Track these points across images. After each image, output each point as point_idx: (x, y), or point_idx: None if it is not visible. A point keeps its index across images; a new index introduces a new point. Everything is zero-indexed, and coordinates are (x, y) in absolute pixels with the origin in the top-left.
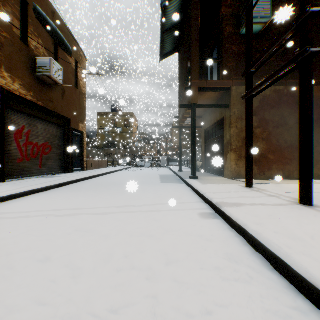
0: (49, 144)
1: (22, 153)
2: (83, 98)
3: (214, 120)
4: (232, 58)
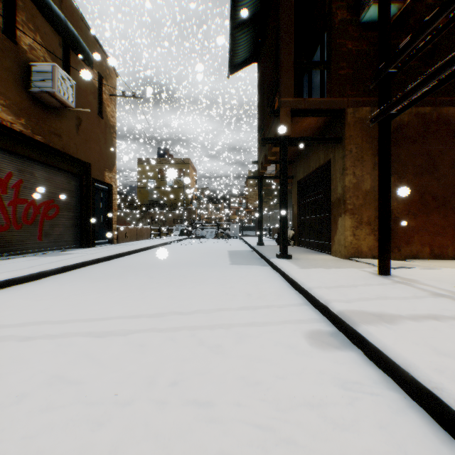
0: (56, 203)
1: (8, 216)
2: (112, 133)
3: (314, 164)
4: (346, 61)
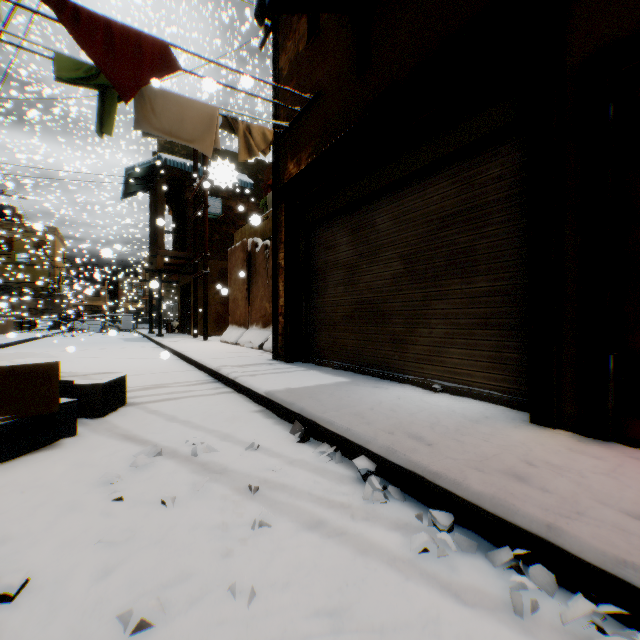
0: None
1: None
2: None
3: (186, 280)
4: None
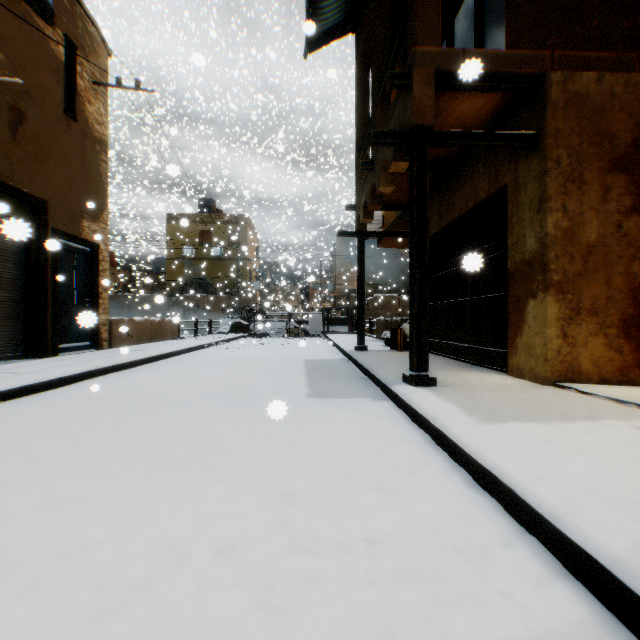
0: None
1: None
2: (99, 152)
3: (463, 204)
4: None
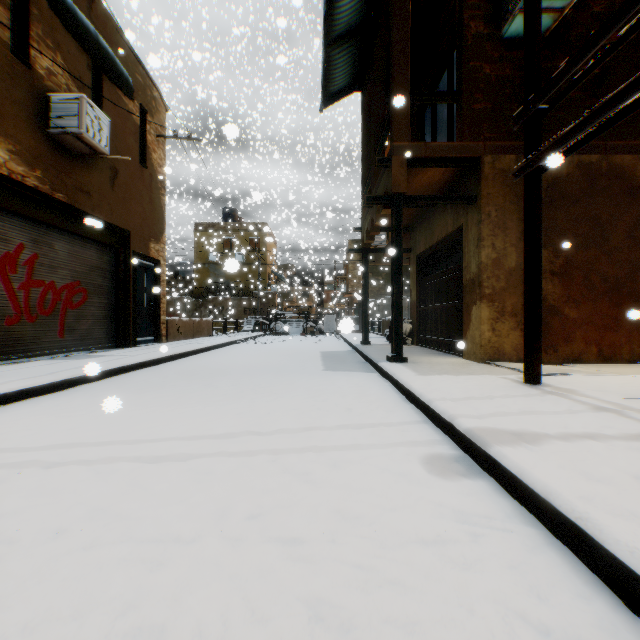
0: (82, 286)
1: (18, 304)
2: (160, 188)
3: (439, 233)
4: (483, 92)
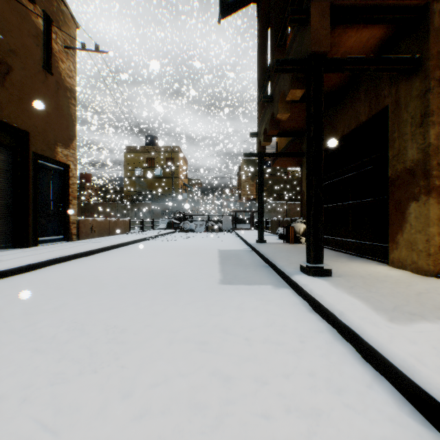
0: None
1: None
2: (69, 98)
3: (345, 127)
4: None
